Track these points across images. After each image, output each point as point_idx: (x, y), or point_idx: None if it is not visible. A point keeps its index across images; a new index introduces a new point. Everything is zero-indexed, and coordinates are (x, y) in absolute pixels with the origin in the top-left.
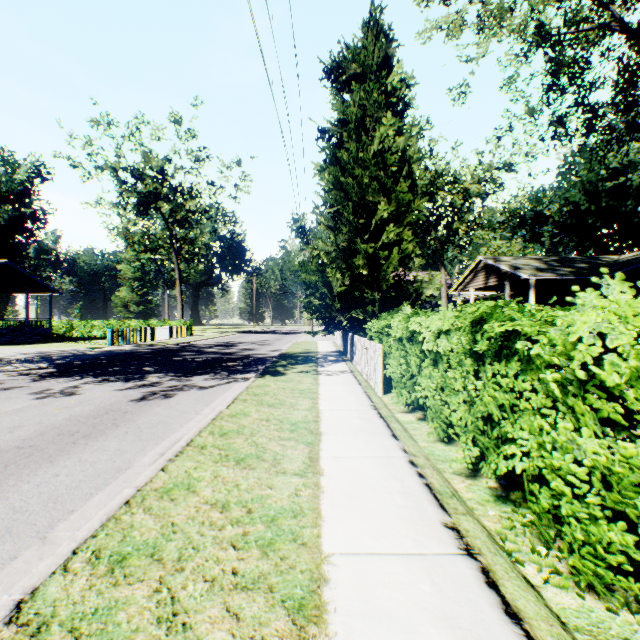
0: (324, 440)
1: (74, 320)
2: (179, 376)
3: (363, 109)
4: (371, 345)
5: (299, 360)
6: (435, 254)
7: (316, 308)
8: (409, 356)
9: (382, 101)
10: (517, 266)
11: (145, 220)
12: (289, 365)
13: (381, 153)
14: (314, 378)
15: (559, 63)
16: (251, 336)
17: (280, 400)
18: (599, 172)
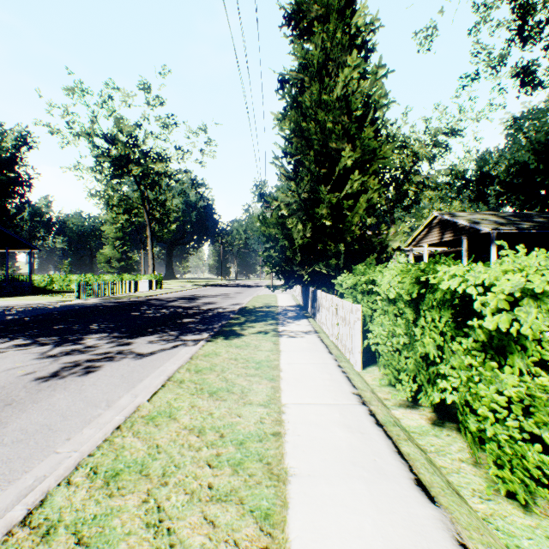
0: (293, 502)
1: (54, 274)
2: (122, 337)
3: (325, 54)
4: (343, 304)
5: (258, 316)
6: (385, 213)
7: (276, 262)
8: (411, 326)
9: (346, 42)
10: (476, 220)
11: (120, 183)
12: (247, 323)
13: (344, 99)
14: (274, 342)
15: (528, 7)
16: (216, 289)
17: (228, 382)
18: (548, 132)
